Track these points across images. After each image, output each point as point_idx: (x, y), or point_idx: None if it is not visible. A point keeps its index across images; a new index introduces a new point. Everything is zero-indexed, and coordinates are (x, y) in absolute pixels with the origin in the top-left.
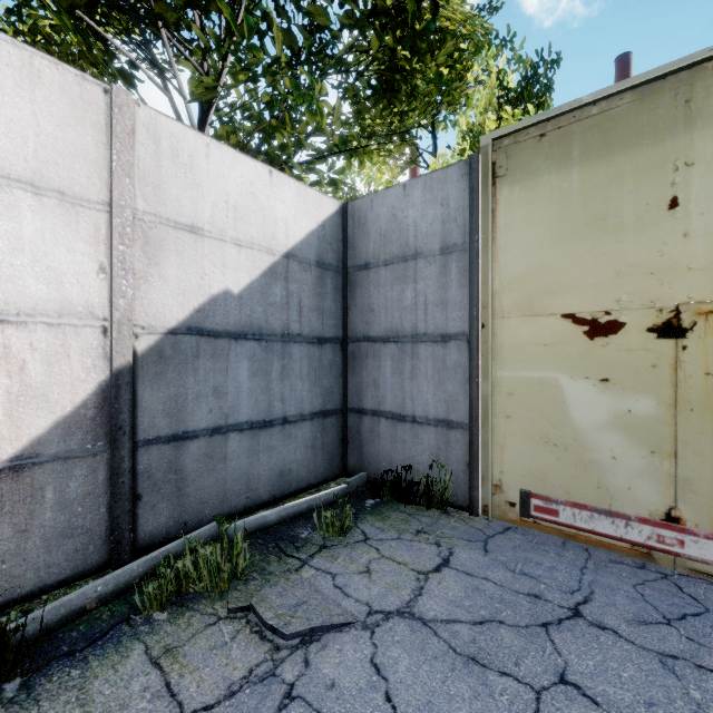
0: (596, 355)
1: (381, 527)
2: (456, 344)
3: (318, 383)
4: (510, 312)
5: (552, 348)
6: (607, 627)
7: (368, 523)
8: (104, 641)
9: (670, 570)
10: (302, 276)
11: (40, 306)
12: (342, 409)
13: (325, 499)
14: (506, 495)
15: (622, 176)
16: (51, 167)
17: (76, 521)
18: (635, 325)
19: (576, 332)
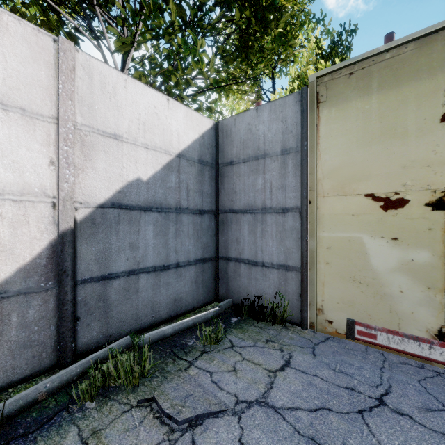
0: (389, 222)
1: (242, 337)
2: (291, 214)
3: (199, 240)
4: (329, 193)
5: (357, 217)
6: (405, 413)
7: (233, 334)
8: (49, 425)
9: (441, 369)
10: (189, 169)
11: (7, 188)
12: (215, 257)
13: (204, 318)
14: (326, 315)
15: (407, 100)
16: (15, 91)
17: (33, 337)
18: (416, 201)
19: (375, 206)
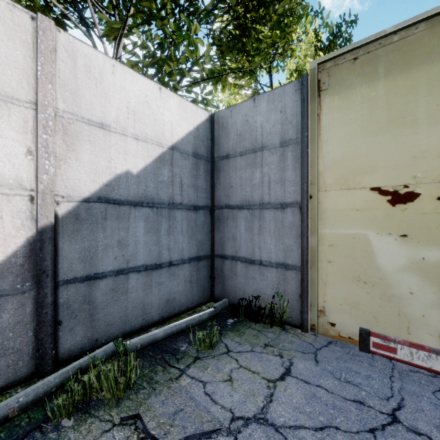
0: (397, 217)
1: (239, 341)
2: (291, 210)
3: (194, 237)
4: (331, 187)
5: (362, 212)
6: (422, 433)
7: (229, 338)
8: None
9: None
10: (183, 163)
11: None
12: (210, 255)
13: (199, 319)
14: (328, 317)
15: (417, 85)
16: None
17: (7, 344)
18: (428, 195)
19: (381, 200)
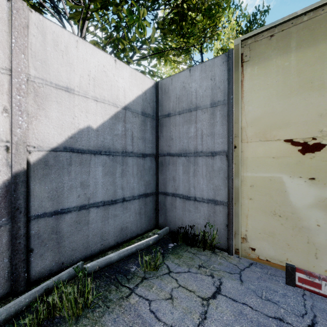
0: (306, 164)
1: (178, 263)
2: (219, 157)
3: (142, 179)
4: (252, 139)
5: (277, 159)
6: None
7: (170, 260)
8: None
9: None
10: (133, 120)
11: None
12: (155, 192)
13: (146, 244)
14: (249, 243)
15: (323, 56)
16: None
17: None
18: None
19: (293, 150)
